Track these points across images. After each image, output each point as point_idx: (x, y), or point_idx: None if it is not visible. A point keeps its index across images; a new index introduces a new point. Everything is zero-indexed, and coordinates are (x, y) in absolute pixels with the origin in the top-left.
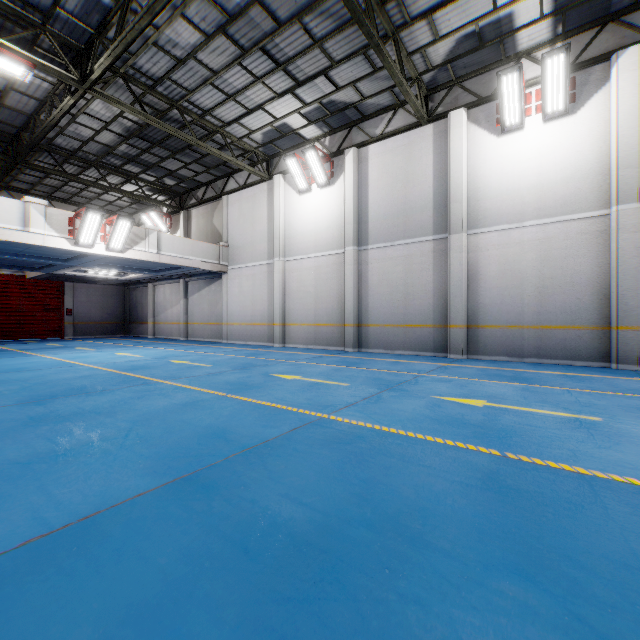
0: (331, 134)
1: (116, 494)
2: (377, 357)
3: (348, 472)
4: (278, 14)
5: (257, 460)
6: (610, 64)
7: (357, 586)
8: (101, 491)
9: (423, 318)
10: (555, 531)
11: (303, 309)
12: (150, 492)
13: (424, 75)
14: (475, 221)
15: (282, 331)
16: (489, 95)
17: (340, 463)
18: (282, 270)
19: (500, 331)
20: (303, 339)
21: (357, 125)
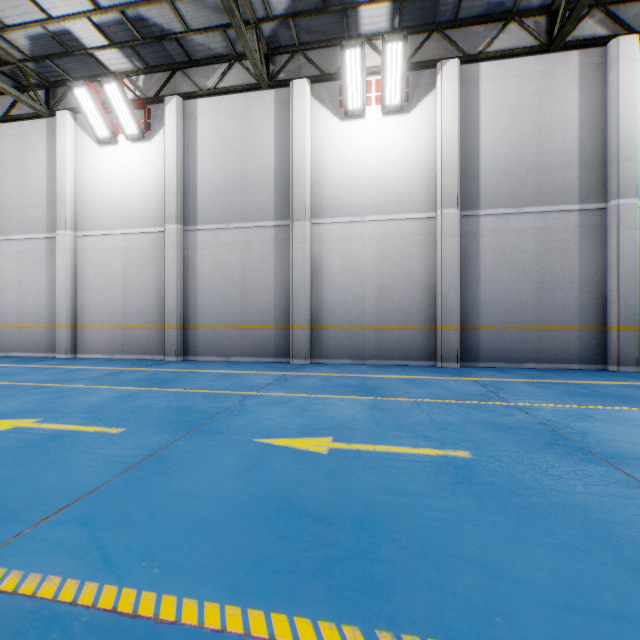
0: (147, 72)
1: None
2: (204, 368)
3: None
4: None
5: None
6: (437, 72)
7: None
8: None
9: (263, 317)
10: None
11: (105, 305)
12: None
13: (264, 25)
14: (319, 209)
15: (71, 336)
16: (333, 73)
17: None
18: (71, 248)
19: (343, 332)
20: (105, 346)
21: (183, 69)
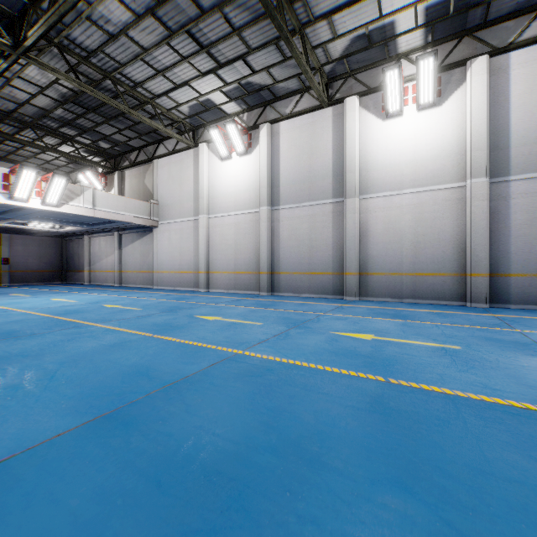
0: (248, 111)
1: (34, 436)
2: (287, 299)
3: (258, 402)
4: (201, 3)
5: (176, 395)
6: (466, 68)
7: (261, 511)
8: (19, 434)
9: (324, 267)
10: (428, 445)
11: (225, 259)
12: (69, 432)
13: (325, 66)
14: (365, 188)
15: (206, 278)
16: (376, 86)
17: (251, 394)
18: (206, 225)
19: (385, 277)
20: (225, 285)
21: (270, 104)
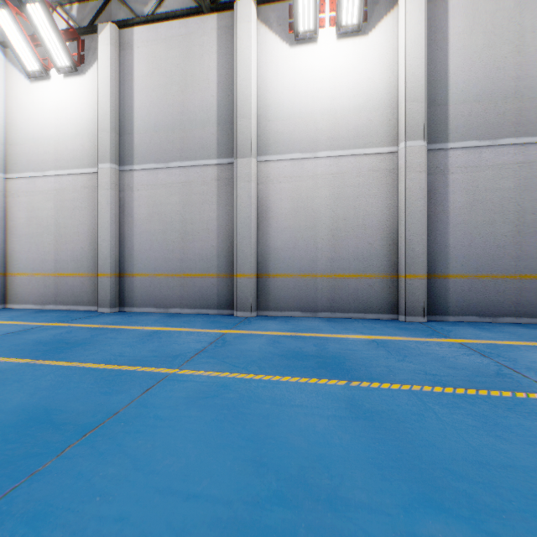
0: (80, 1)
1: None
2: (134, 323)
3: None
4: None
5: None
6: None
7: None
8: None
9: (205, 265)
10: None
11: (37, 251)
12: None
13: None
14: (266, 145)
15: (1, 285)
16: None
17: None
18: (1, 191)
19: (293, 281)
20: (37, 296)
21: None
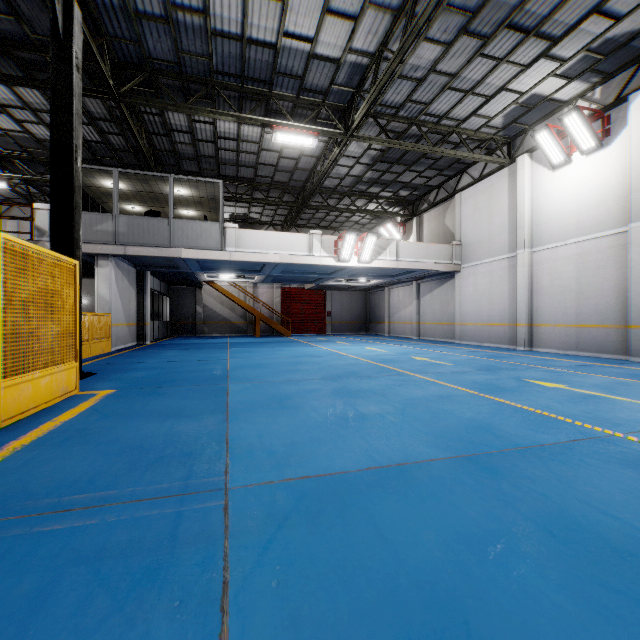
0: (603, 82)
1: (413, 454)
2: None
3: None
4: None
5: (536, 460)
6: None
7: None
8: (402, 449)
9: None
10: None
11: (558, 307)
12: (440, 460)
13: None
14: None
15: (528, 333)
16: None
17: None
18: (528, 263)
19: None
20: (558, 343)
21: None
